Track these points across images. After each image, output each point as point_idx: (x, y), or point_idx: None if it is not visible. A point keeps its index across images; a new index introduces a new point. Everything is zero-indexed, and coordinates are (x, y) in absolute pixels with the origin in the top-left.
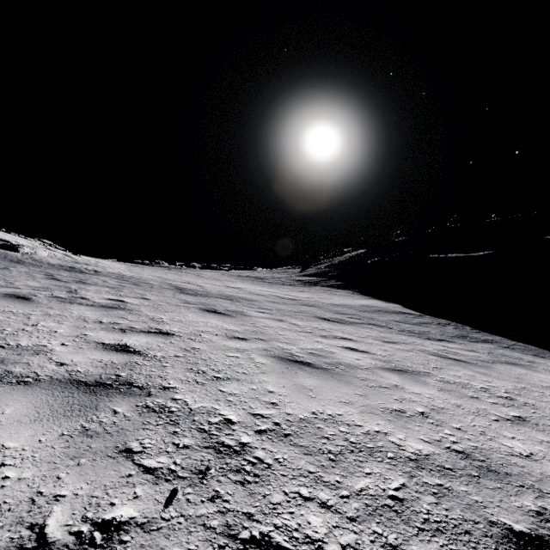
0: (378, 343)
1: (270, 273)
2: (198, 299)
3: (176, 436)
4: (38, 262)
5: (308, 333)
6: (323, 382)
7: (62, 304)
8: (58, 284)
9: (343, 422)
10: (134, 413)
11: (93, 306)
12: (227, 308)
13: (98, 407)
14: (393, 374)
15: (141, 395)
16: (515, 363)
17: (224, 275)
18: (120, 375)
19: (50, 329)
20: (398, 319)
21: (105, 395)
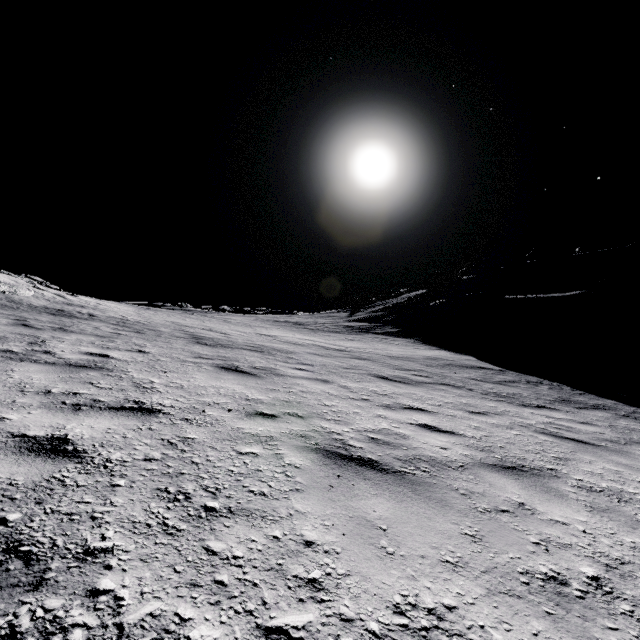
0: (463, 415)
1: (312, 318)
2: (216, 351)
3: None
4: (15, 303)
5: (365, 400)
6: (402, 507)
7: (4, 362)
8: (25, 331)
9: (464, 636)
10: None
11: (53, 364)
12: (254, 363)
13: None
14: (505, 477)
15: (16, 587)
16: None
17: (257, 320)
18: (6, 519)
19: None
20: (475, 376)
21: None
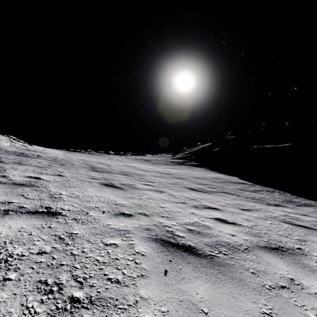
0: (238, 211)
1: (154, 157)
2: (102, 175)
3: None
4: None
5: (183, 203)
6: (215, 288)
7: None
8: None
9: None
10: None
11: (4, 183)
12: (122, 182)
13: None
14: (274, 256)
15: None
16: None
17: (126, 158)
18: None
19: None
20: (239, 187)
21: None
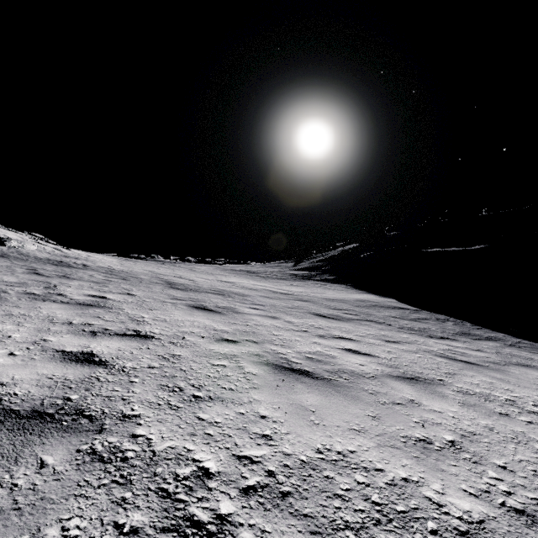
0: (380, 343)
1: (263, 267)
2: (187, 294)
3: (123, 507)
4: (24, 256)
5: (305, 332)
6: (326, 399)
7: (32, 302)
8: (38, 278)
9: (358, 465)
10: (70, 466)
11: (68, 303)
12: (217, 304)
13: (19, 457)
14: (404, 384)
15: (89, 431)
16: (527, 364)
17: (218, 269)
18: (70, 398)
19: (3, 333)
20: (395, 314)
21: (37, 434)
